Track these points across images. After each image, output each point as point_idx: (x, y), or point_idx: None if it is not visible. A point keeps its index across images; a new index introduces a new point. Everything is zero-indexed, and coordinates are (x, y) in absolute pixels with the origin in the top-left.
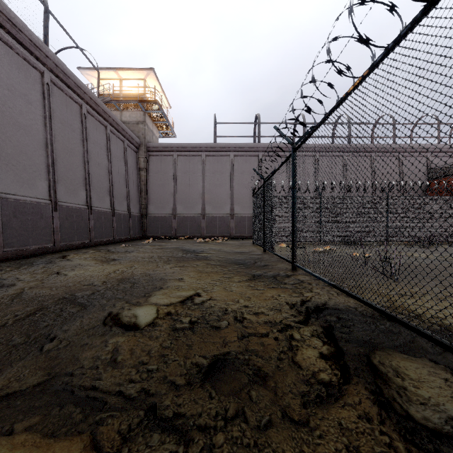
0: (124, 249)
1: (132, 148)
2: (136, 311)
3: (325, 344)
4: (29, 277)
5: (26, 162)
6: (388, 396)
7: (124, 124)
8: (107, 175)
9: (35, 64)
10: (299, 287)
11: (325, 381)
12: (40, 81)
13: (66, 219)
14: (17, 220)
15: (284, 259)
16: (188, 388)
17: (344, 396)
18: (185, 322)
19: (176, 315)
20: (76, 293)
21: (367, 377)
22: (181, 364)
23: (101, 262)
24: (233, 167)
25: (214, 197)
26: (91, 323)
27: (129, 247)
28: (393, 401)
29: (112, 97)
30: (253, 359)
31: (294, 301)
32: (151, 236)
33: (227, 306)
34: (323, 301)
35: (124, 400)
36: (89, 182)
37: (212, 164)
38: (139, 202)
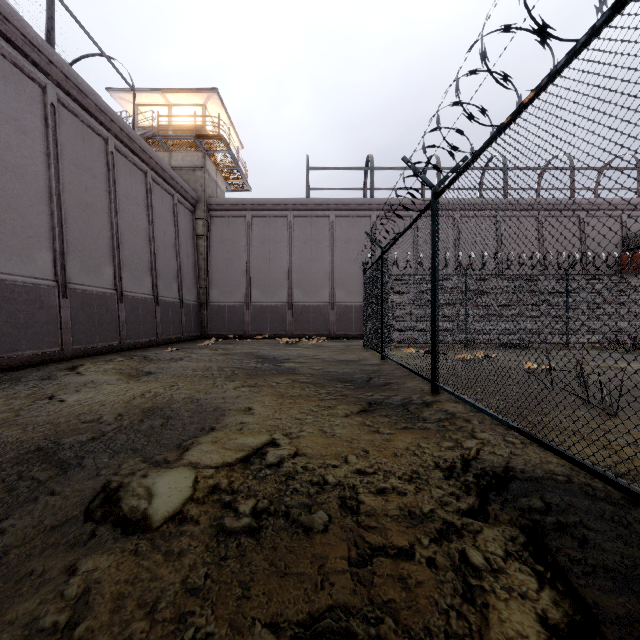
0: (170, 355)
1: (186, 206)
2: (156, 482)
3: (543, 586)
4: None
5: (17, 222)
6: None
7: (175, 171)
8: (147, 244)
9: (31, 74)
10: (451, 427)
11: None
12: (41, 99)
13: (82, 309)
14: (0, 311)
15: (418, 374)
16: None
17: None
18: (244, 514)
19: (229, 493)
20: (63, 438)
21: None
22: None
23: (127, 378)
24: (333, 233)
25: (305, 277)
26: (62, 512)
27: (177, 352)
28: None
29: (157, 131)
30: None
31: (449, 461)
32: (213, 335)
33: (326, 473)
34: (501, 459)
35: None
36: (119, 254)
37: (303, 229)
38: (197, 284)
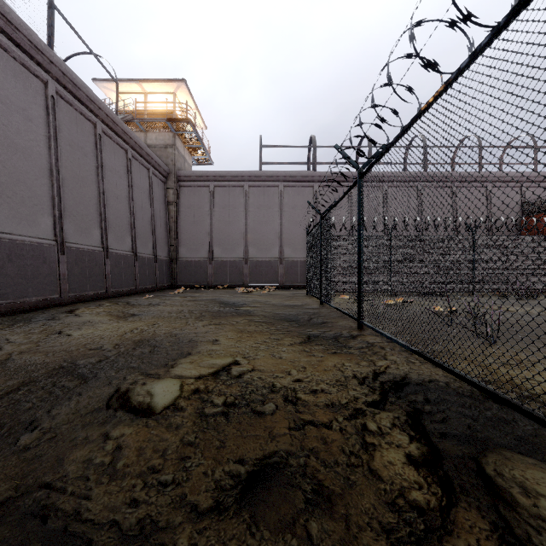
0: (148, 301)
1: (159, 178)
2: (153, 387)
3: (413, 440)
4: (22, 339)
5: (25, 193)
6: (519, 533)
7: (150, 149)
8: (127, 210)
9: (36, 72)
10: (369, 352)
11: (420, 506)
12: (43, 92)
13: (76, 264)
14: (13, 265)
15: (348, 315)
16: (216, 516)
17: (452, 532)
18: (218, 404)
19: (206, 393)
20: (77, 360)
21: (481, 498)
22: (208, 473)
23: (117, 319)
24: (282, 200)
25: (259, 237)
26: (90, 404)
27: (154, 298)
28: (530, 544)
29: (135, 115)
30: (311, 466)
31: (364, 373)
32: (182, 285)
33: (275, 381)
34: (402, 372)
35: (118, 538)
36: (105, 218)
37: (257, 197)
38: (168, 243)
